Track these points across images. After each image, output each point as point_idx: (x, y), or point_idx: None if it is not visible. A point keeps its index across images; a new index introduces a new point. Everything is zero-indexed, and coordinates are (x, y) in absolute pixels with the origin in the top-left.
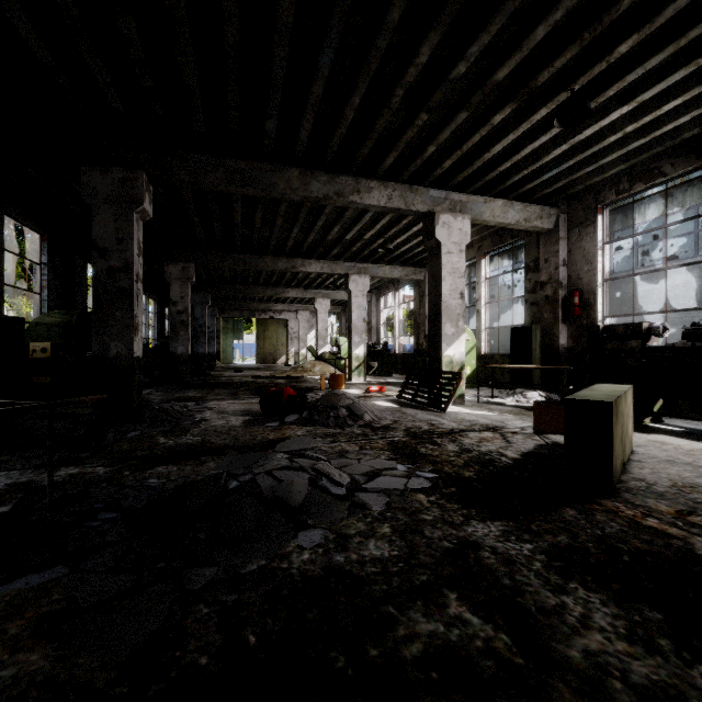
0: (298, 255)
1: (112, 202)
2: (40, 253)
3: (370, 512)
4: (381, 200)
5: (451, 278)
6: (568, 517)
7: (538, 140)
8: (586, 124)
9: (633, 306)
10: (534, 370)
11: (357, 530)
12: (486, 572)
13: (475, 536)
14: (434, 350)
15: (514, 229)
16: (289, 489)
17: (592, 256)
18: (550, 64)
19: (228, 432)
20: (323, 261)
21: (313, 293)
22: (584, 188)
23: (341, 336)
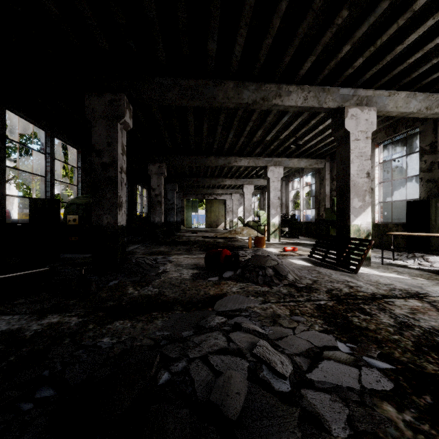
0: (232, 154)
1: (104, 117)
2: (77, 161)
3: (330, 438)
4: (298, 101)
5: (358, 160)
6: None
7: None
8: None
9: None
10: (434, 237)
11: None
12: None
13: None
14: (343, 220)
15: (409, 120)
16: (225, 391)
17: None
18: None
19: (179, 285)
20: (249, 158)
21: (241, 181)
22: None
23: (260, 209)
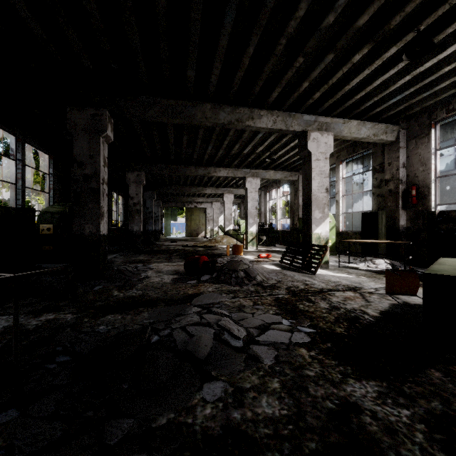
0: (212, 164)
1: (86, 130)
2: (48, 167)
3: (262, 365)
4: (268, 123)
5: (319, 177)
6: (435, 379)
7: (387, 73)
8: (426, 58)
9: (451, 196)
10: (380, 243)
11: (251, 384)
12: (371, 442)
13: (354, 397)
14: (307, 229)
15: (364, 142)
16: (197, 344)
17: (427, 159)
18: (401, 9)
19: (161, 288)
20: (228, 169)
21: (222, 190)
22: (419, 109)
23: (241, 218)
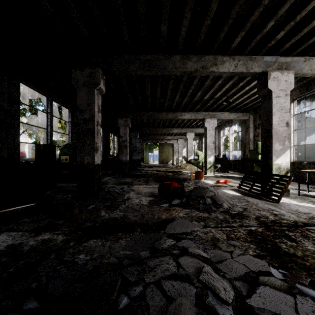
0: (178, 110)
1: (85, 85)
2: (68, 117)
3: None
4: (230, 68)
5: (279, 113)
6: None
7: None
8: None
9: None
10: None
11: None
12: None
13: None
14: (266, 160)
15: None
16: None
17: None
18: None
19: (139, 210)
20: (191, 112)
21: (185, 130)
22: None
23: (199, 150)
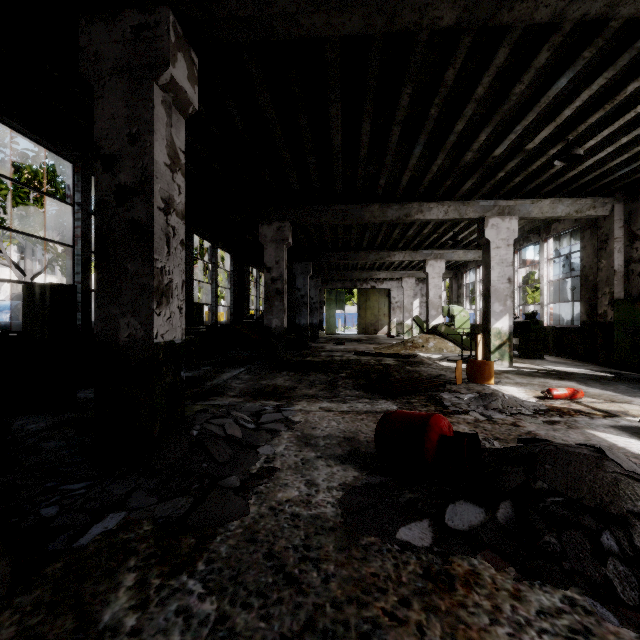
0: (413, 198)
1: (122, 72)
2: None
3: None
4: None
5: None
6: None
7: None
8: None
9: None
10: None
11: None
12: None
13: None
14: None
15: None
16: None
17: None
18: None
19: (299, 574)
20: (447, 203)
21: (423, 254)
22: None
23: (452, 304)
